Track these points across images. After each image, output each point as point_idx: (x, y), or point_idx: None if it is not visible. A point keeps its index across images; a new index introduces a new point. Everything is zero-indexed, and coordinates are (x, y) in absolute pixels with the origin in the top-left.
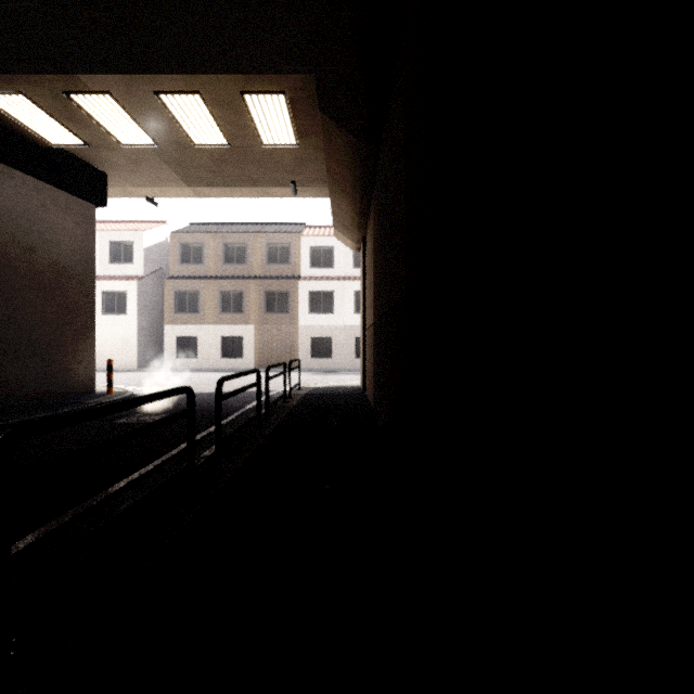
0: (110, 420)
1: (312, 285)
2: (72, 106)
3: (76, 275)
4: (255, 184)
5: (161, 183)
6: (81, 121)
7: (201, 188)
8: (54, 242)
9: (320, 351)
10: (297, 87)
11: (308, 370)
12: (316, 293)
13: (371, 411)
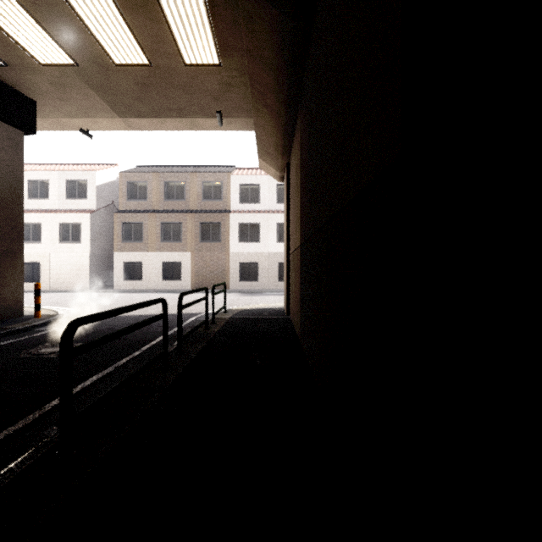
0: (6, 353)
1: (241, 218)
2: None
3: (1, 200)
4: (182, 115)
5: (91, 113)
6: None
7: (131, 118)
8: None
9: (248, 275)
10: None
11: (237, 291)
12: (244, 224)
13: (297, 341)
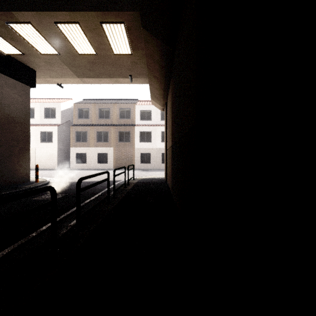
0: (30, 197)
1: (141, 128)
2: (11, 31)
3: (19, 122)
4: (111, 76)
5: (64, 76)
6: (18, 40)
7: (84, 78)
8: (7, 104)
9: (145, 160)
10: (130, 19)
11: (139, 169)
12: (143, 132)
13: (170, 192)
